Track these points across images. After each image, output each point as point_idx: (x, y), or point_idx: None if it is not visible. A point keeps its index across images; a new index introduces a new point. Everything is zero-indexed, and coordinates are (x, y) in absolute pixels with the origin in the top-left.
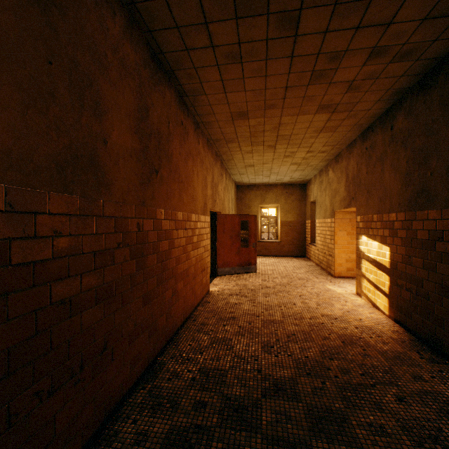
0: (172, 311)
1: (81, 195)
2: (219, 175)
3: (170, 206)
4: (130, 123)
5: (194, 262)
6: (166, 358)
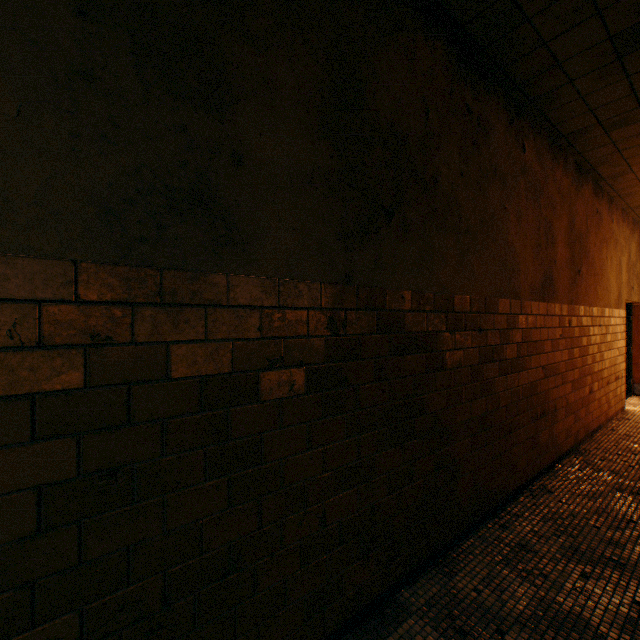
0: (588, 408)
1: (546, 302)
2: (637, 248)
3: (586, 302)
4: (564, 239)
5: (607, 364)
6: (588, 447)
